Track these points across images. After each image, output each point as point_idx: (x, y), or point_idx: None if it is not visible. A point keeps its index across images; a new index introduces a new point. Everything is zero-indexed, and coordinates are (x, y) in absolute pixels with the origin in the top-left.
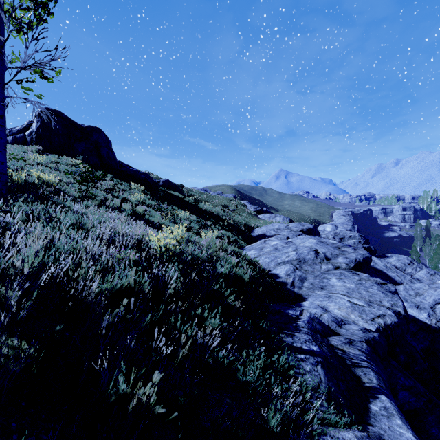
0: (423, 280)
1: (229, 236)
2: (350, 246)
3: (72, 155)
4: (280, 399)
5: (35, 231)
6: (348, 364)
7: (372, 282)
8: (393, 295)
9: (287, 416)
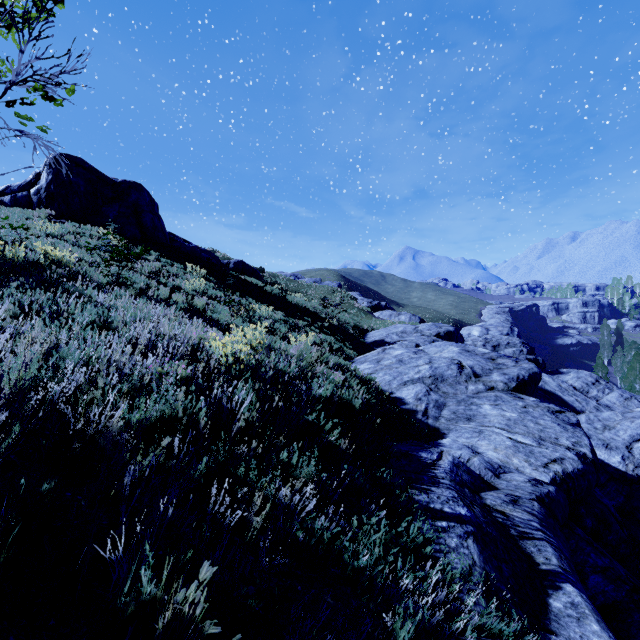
0: (614, 407)
1: (331, 343)
2: (510, 357)
3: (100, 223)
4: (412, 595)
5: (31, 331)
6: (512, 534)
7: (543, 410)
8: (575, 429)
9: (424, 625)
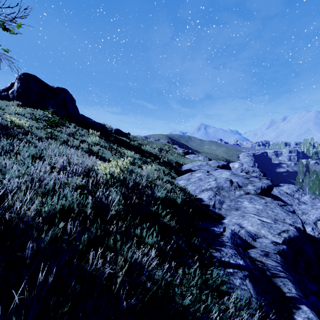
0: (307, 203)
1: (164, 170)
2: (256, 177)
3: (45, 108)
4: None
5: None
6: (268, 274)
7: (275, 204)
8: (293, 214)
9: None
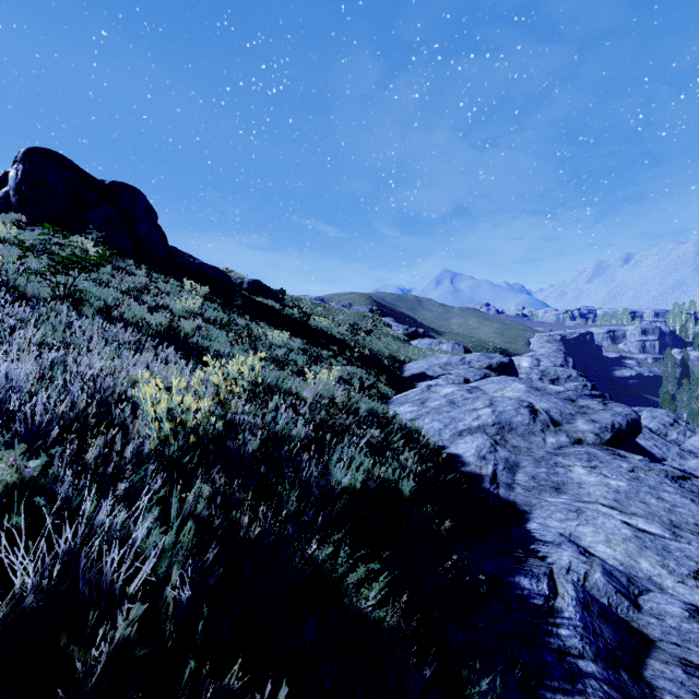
0: None
1: (362, 378)
2: (593, 397)
3: (82, 232)
4: None
5: None
6: None
7: (659, 476)
8: None
9: None
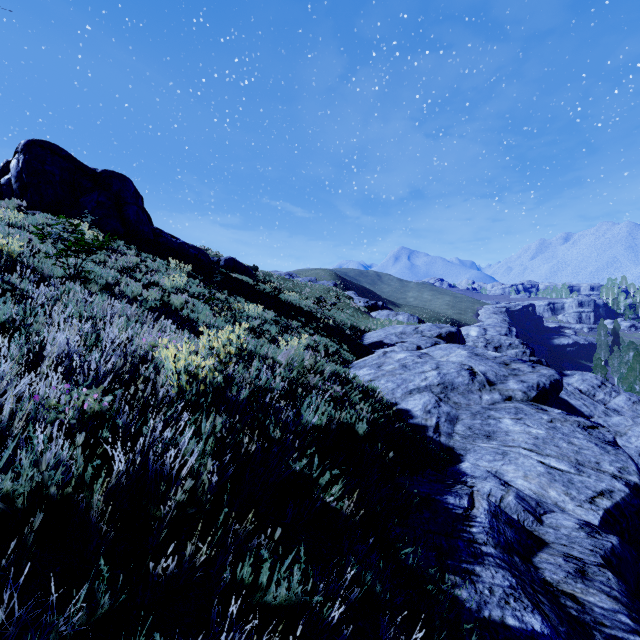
0: (622, 412)
1: (327, 345)
2: (525, 361)
3: (77, 215)
4: None
5: None
6: None
7: (572, 426)
8: (617, 450)
9: None
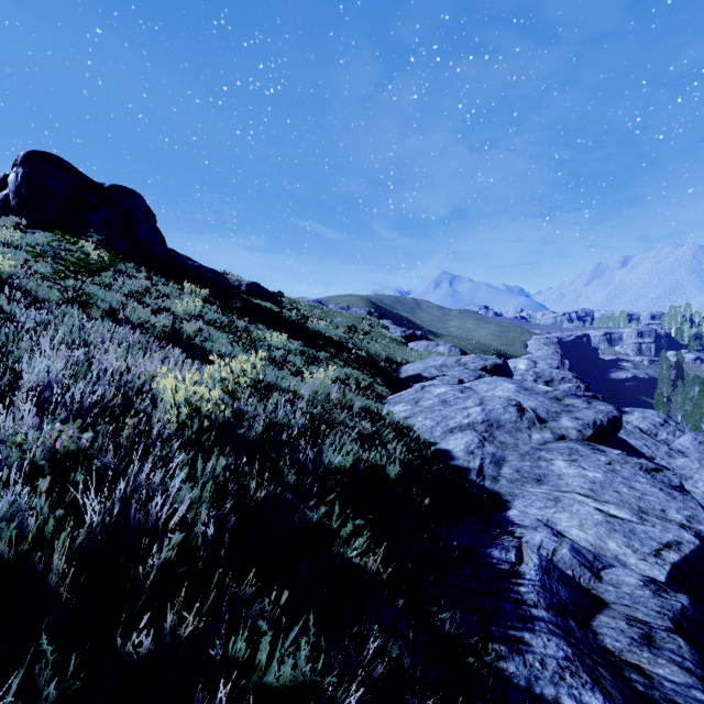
0: (688, 453)
1: (358, 379)
2: (579, 396)
3: (82, 235)
4: None
5: None
6: None
7: (634, 468)
8: (685, 496)
9: None
